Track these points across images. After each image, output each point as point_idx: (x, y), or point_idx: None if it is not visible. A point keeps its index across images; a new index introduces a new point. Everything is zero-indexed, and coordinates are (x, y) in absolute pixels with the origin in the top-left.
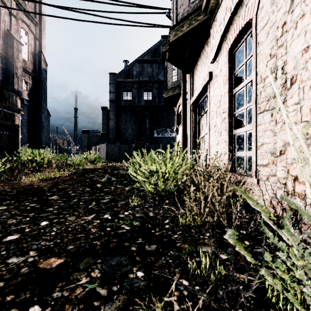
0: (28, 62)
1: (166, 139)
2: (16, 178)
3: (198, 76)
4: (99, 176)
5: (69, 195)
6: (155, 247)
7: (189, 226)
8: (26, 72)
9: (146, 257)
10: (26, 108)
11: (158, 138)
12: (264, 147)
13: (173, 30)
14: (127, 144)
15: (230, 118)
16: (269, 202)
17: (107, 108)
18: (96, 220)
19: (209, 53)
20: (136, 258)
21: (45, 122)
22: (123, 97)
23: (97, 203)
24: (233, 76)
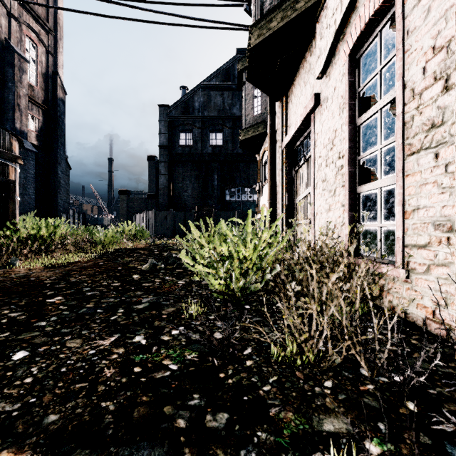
0: (37, 89)
1: (244, 203)
2: (7, 264)
3: (296, 103)
4: (140, 261)
5: (83, 294)
6: (226, 419)
7: (290, 363)
8: (34, 103)
9: (206, 451)
10: (34, 156)
11: (231, 203)
12: (419, 215)
13: (256, 28)
14: (186, 211)
15: (352, 167)
16: (431, 312)
17: (156, 157)
18: (118, 349)
19: (313, 64)
20: (184, 454)
21: (63, 178)
22: (180, 142)
23: (126, 312)
24: (357, 96)
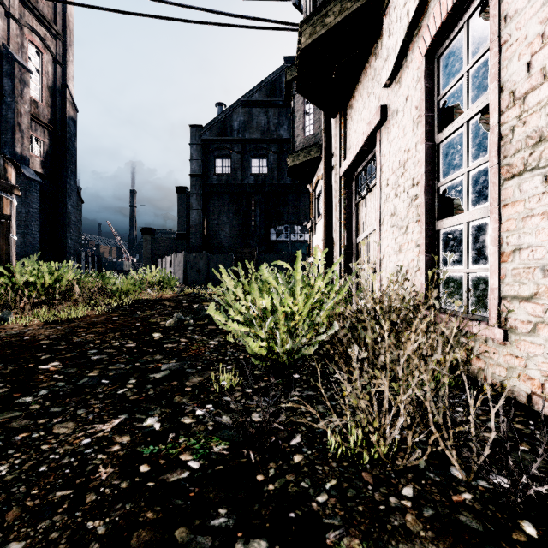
0: (43, 105)
1: (293, 244)
2: None
3: (357, 119)
4: (164, 315)
5: (87, 359)
6: None
7: (354, 459)
8: (38, 122)
9: None
10: (38, 187)
11: (278, 243)
12: (522, 257)
13: (308, 25)
14: (222, 254)
15: (429, 197)
16: (539, 386)
17: (187, 188)
18: (121, 437)
19: (379, 69)
20: None
21: (73, 214)
22: (215, 169)
23: (139, 383)
24: (436, 106)
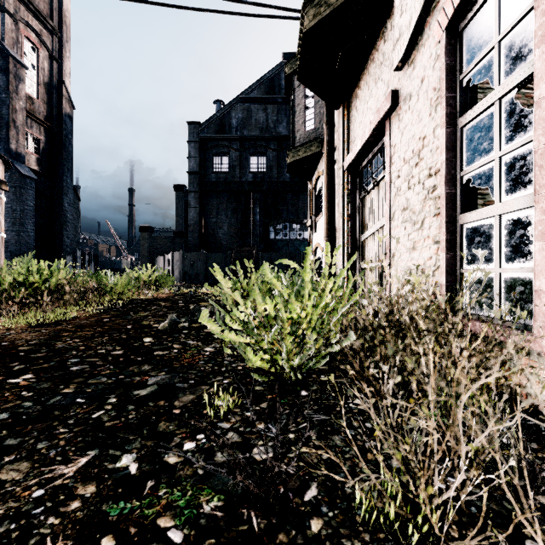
0: (38, 102)
1: (292, 243)
2: None
3: (362, 109)
4: (158, 316)
5: (65, 370)
6: None
7: (392, 527)
8: (34, 119)
9: None
10: (34, 185)
11: (277, 242)
12: None
13: (311, 5)
14: (221, 252)
15: (450, 187)
16: None
17: (185, 186)
18: (85, 486)
19: (388, 52)
20: None
21: (70, 212)
22: (213, 167)
23: (120, 402)
24: (459, 85)
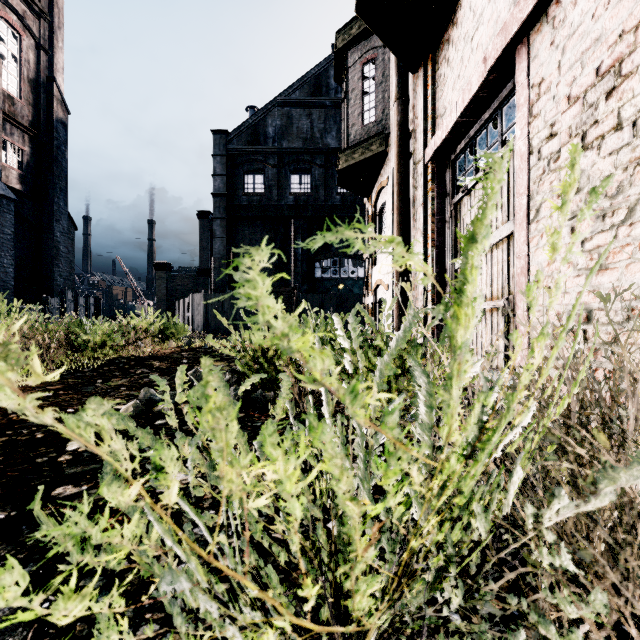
0: (21, 103)
1: (343, 282)
2: None
3: (461, 54)
4: (135, 387)
5: None
6: None
7: None
8: (15, 124)
9: None
10: (12, 207)
11: (324, 281)
12: None
13: None
14: None
15: None
16: None
17: (211, 214)
18: None
19: None
20: None
21: (63, 244)
22: (245, 188)
23: None
24: None
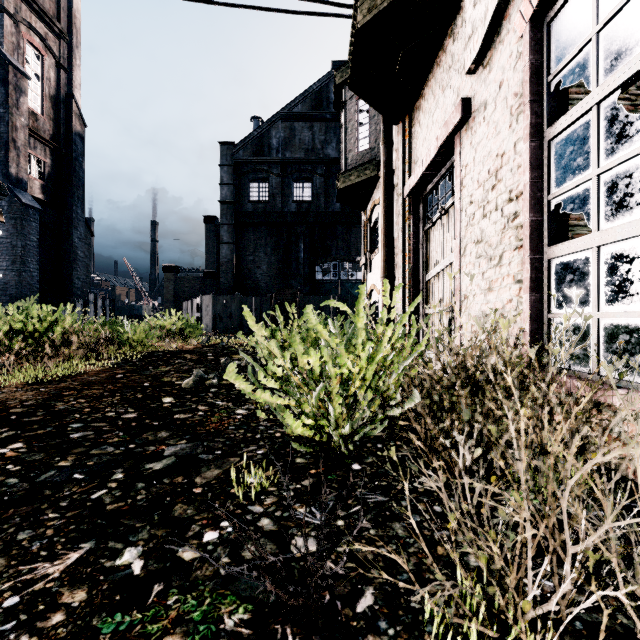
0: (43, 118)
1: (342, 284)
2: None
3: (426, 123)
4: (182, 372)
5: (64, 437)
6: None
7: None
8: (38, 138)
9: None
10: (37, 216)
11: (325, 283)
12: None
13: None
14: (259, 296)
15: (536, 214)
16: None
17: (217, 218)
18: (72, 592)
19: (458, 53)
20: None
21: (81, 249)
22: (250, 195)
23: (127, 479)
24: (546, 89)
